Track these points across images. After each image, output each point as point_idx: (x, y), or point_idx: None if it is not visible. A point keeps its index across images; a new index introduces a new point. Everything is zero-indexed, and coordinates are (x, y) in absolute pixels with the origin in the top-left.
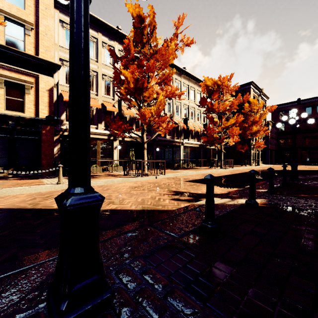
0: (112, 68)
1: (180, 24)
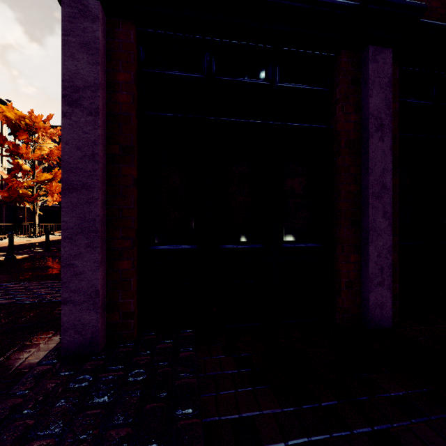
0: None
1: None
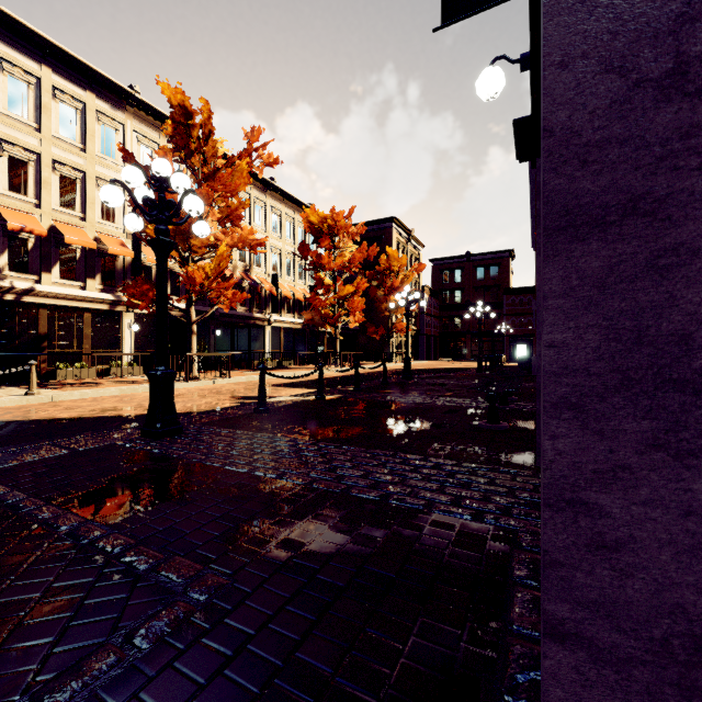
0: (118, 166)
1: (254, 139)
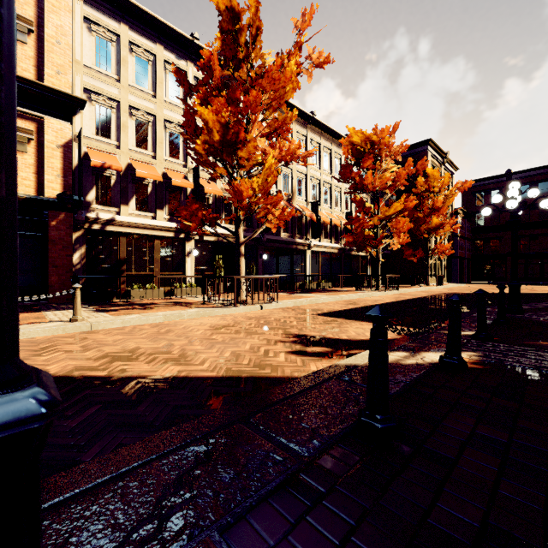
0: (182, 109)
1: (305, 25)
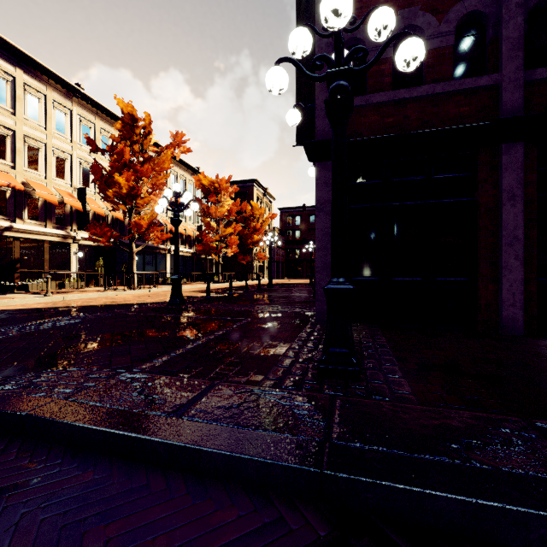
0: (67, 139)
1: (178, 139)
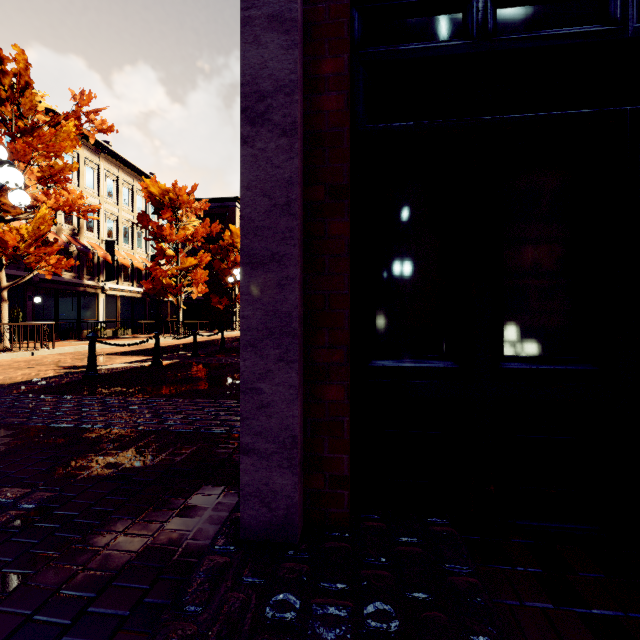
0: None
1: (84, 103)
